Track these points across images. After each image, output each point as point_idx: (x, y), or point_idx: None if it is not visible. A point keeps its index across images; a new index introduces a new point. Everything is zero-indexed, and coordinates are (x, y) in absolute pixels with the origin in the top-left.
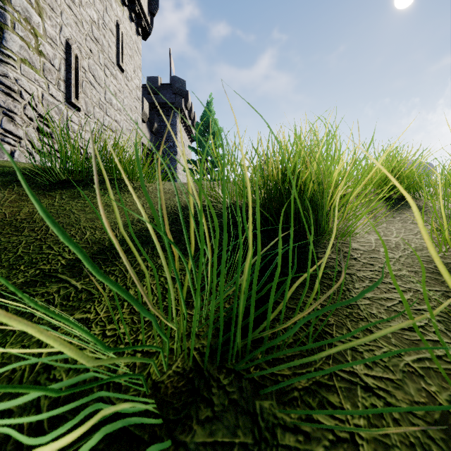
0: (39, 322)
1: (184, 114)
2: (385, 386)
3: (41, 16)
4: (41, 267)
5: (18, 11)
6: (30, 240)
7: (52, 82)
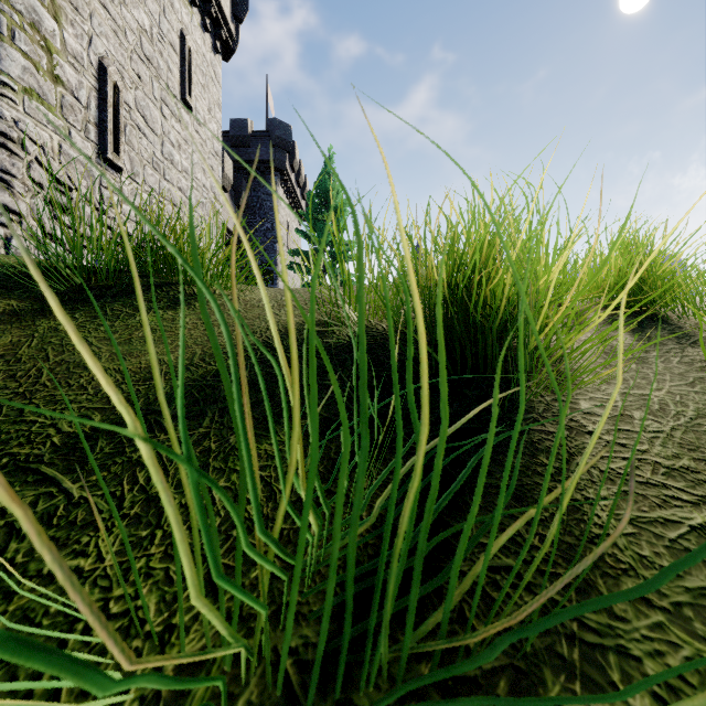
0: None
1: (290, 178)
2: None
3: (58, 20)
4: (14, 450)
5: (20, 11)
6: (5, 396)
7: (76, 127)
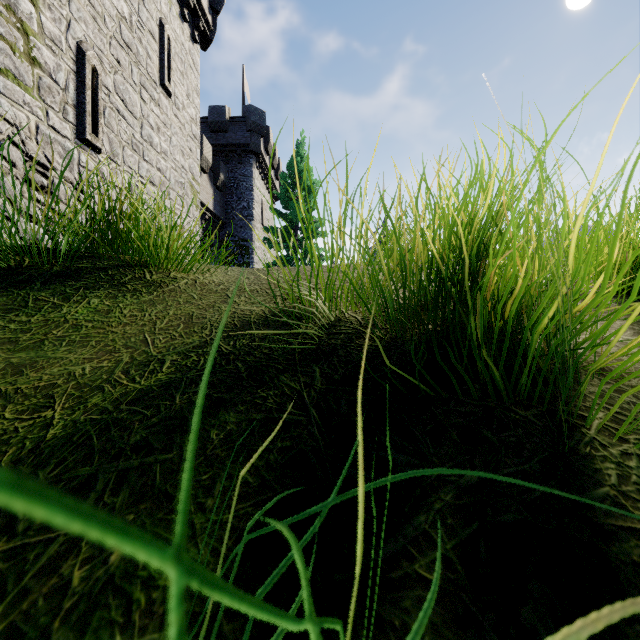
0: None
1: (264, 161)
2: None
3: (36, 3)
4: None
5: None
6: None
7: (54, 108)
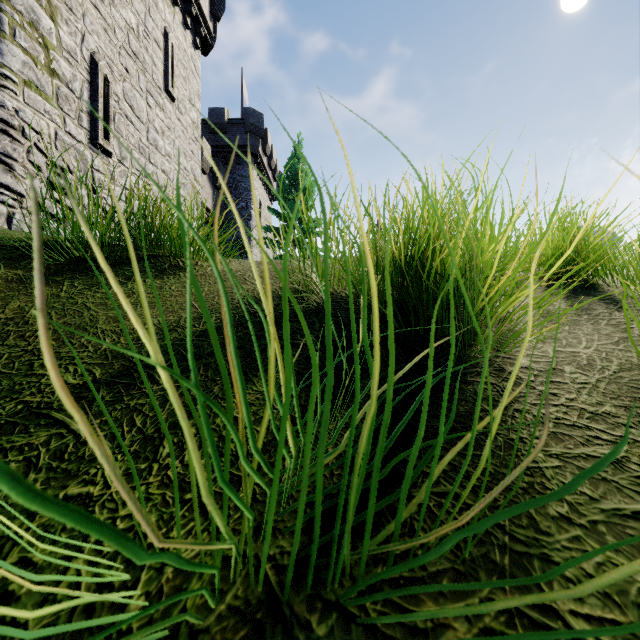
0: (6, 501)
1: (262, 162)
2: (611, 638)
3: (55, 19)
4: (27, 399)
5: (20, 12)
6: (16, 353)
7: (70, 115)
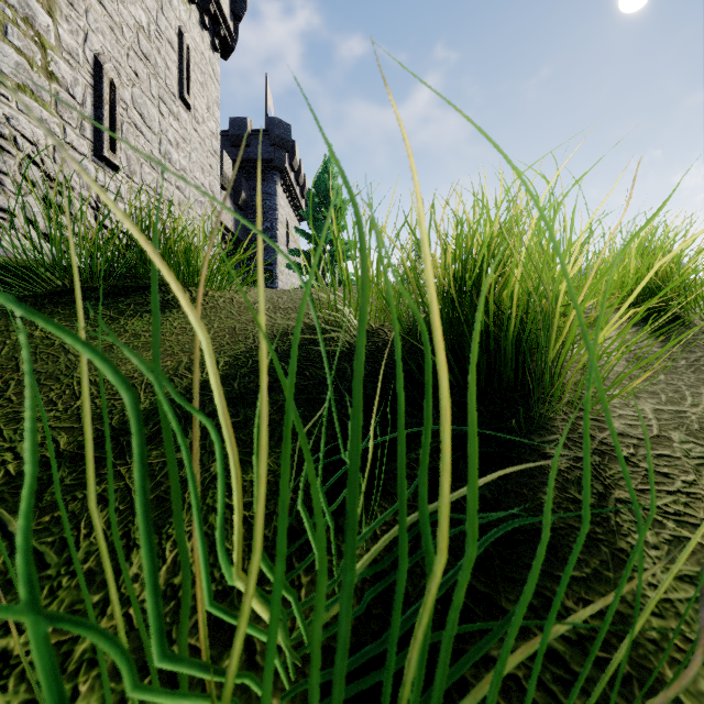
0: None
1: (289, 178)
2: None
3: (53, 15)
4: None
5: (13, 6)
6: None
7: (71, 124)
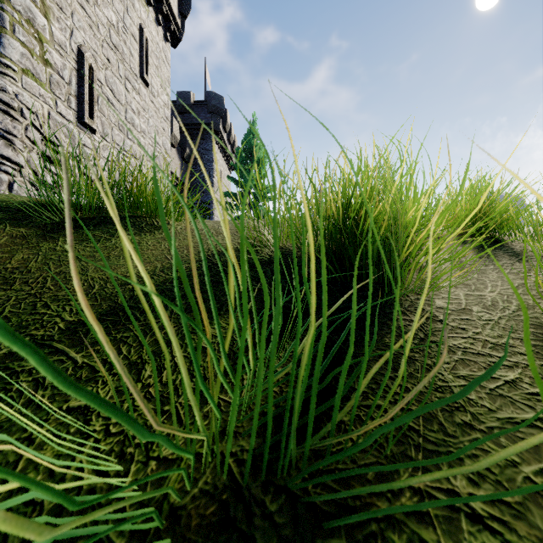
0: (20, 412)
1: (223, 137)
2: (500, 513)
3: (48, 17)
4: (33, 332)
5: (19, 11)
6: (22, 296)
7: (61, 98)
